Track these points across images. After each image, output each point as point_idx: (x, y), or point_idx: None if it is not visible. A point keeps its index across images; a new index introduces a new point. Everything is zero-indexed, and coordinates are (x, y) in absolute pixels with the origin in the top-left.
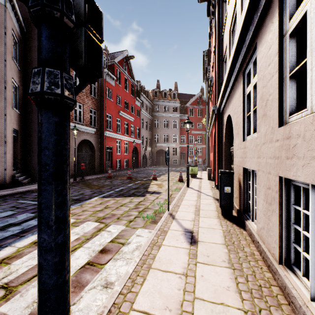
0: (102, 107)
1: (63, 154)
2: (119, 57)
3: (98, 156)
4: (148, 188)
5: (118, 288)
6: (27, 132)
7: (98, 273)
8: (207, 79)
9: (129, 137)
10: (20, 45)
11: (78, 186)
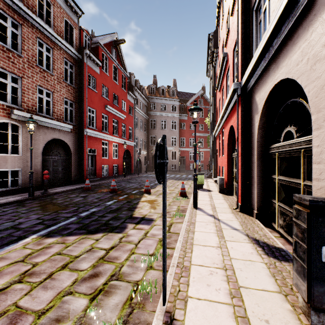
0: (81, 98)
1: None
2: (106, 39)
3: (76, 160)
4: (135, 209)
5: None
6: None
7: None
8: (213, 68)
9: (119, 138)
10: None
11: (27, 207)
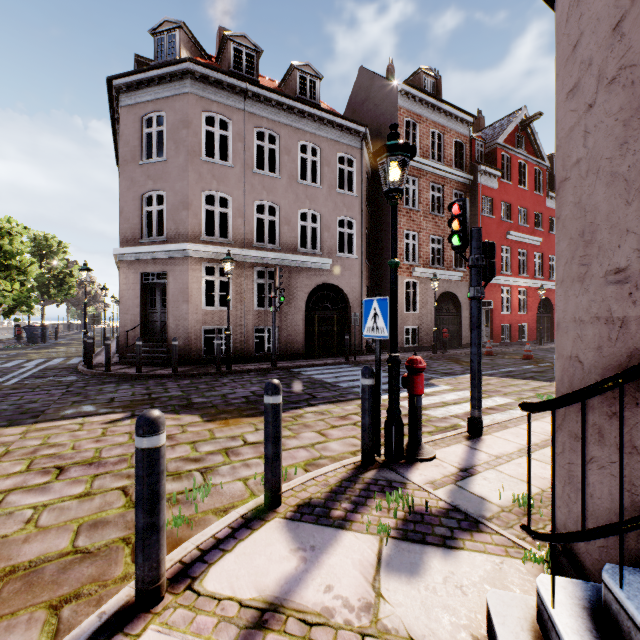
0: None
1: (480, 318)
2: (507, 130)
3: (466, 317)
4: None
5: (505, 419)
6: (376, 287)
7: (486, 415)
8: None
9: (529, 279)
10: (369, 180)
11: (441, 361)
